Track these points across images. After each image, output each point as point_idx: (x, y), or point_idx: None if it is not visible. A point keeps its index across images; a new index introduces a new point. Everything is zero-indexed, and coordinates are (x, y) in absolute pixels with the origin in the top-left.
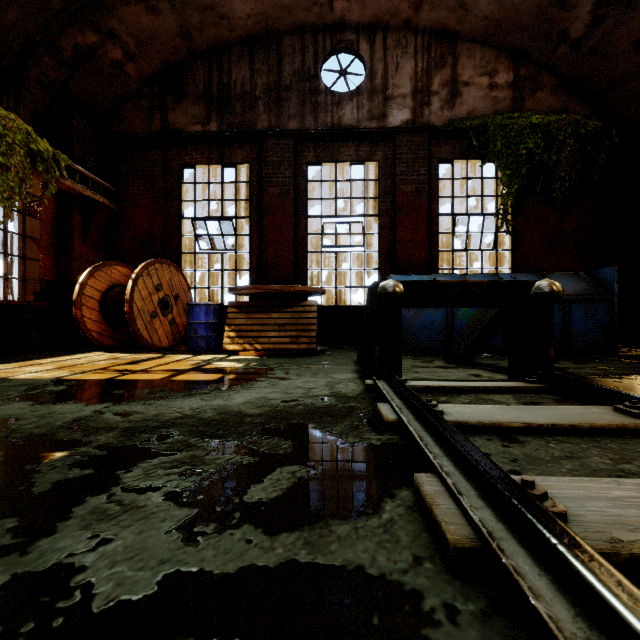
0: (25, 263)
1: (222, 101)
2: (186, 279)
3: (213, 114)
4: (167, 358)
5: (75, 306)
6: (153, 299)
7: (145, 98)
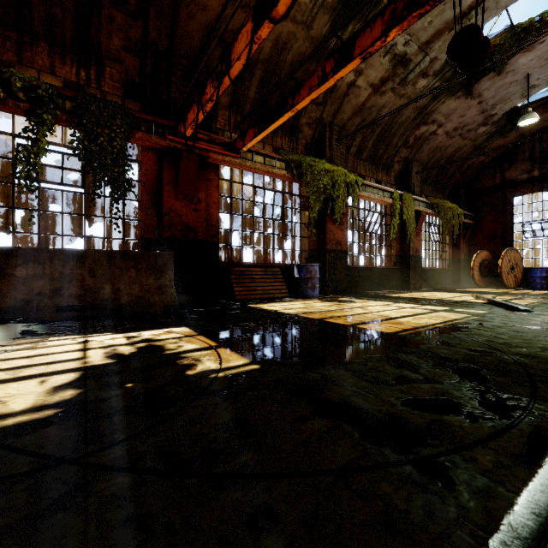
0: (445, 253)
1: (542, 158)
2: (520, 255)
3: (535, 166)
4: (525, 291)
5: (471, 270)
6: (507, 266)
7: (490, 168)
